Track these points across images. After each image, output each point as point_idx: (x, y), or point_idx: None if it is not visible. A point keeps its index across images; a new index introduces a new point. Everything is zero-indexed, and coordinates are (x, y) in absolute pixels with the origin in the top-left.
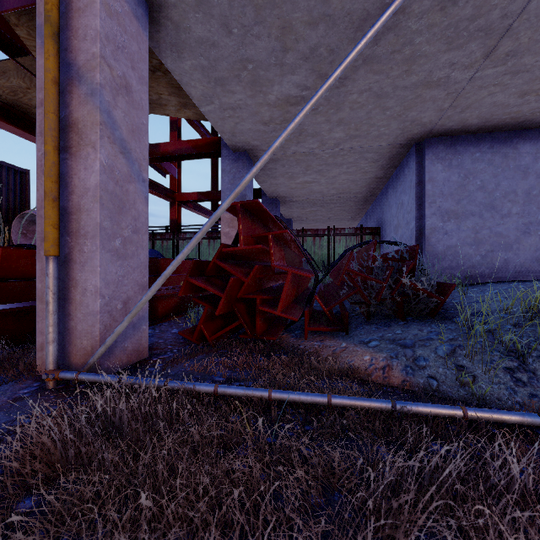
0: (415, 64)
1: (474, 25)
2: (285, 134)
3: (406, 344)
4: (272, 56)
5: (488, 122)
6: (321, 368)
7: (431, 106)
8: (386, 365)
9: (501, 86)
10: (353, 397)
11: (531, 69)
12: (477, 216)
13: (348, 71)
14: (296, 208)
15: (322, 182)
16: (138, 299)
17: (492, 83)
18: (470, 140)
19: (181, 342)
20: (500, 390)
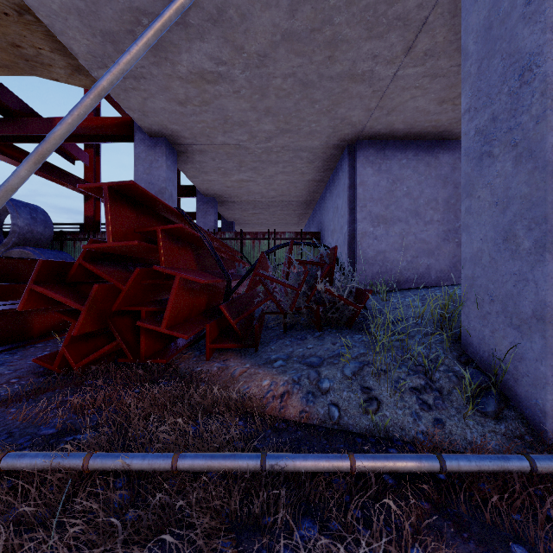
0: (338, 50)
1: (392, 11)
2: (116, 69)
3: (313, 362)
4: None
5: (412, 129)
6: (202, 402)
7: (359, 104)
8: (285, 392)
9: (422, 90)
10: (211, 455)
11: (447, 74)
12: (403, 222)
13: (267, 47)
14: (237, 210)
15: (260, 182)
16: None
17: (413, 85)
18: (397, 146)
19: (39, 371)
20: (405, 416)
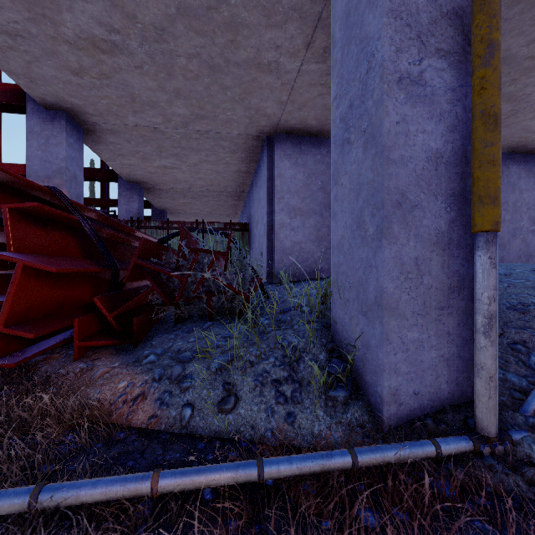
0: (240, 34)
1: (287, 1)
2: None
3: (184, 358)
4: None
5: (325, 126)
6: (25, 416)
7: (271, 96)
8: (140, 394)
9: (327, 87)
10: None
11: None
12: (318, 214)
13: (163, 19)
14: (166, 198)
15: (185, 169)
16: None
17: (319, 82)
18: (313, 142)
19: None
20: (259, 413)
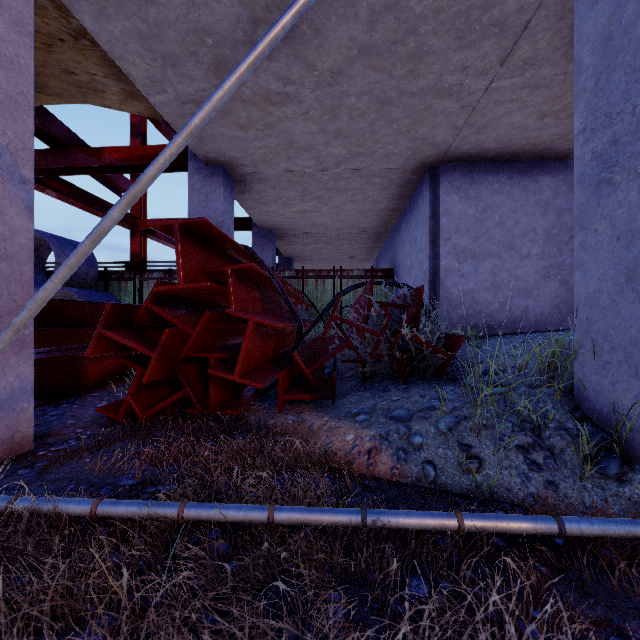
0: (422, 63)
1: (488, 17)
2: (208, 106)
3: (401, 416)
4: (239, 29)
5: (506, 148)
6: (284, 456)
7: (444, 122)
8: (372, 447)
9: (519, 103)
10: (308, 509)
11: (550, 84)
12: (495, 257)
13: (342, 63)
14: (297, 244)
15: (325, 212)
16: (11, 363)
17: (509, 99)
18: (488, 168)
19: (103, 421)
20: (511, 477)
